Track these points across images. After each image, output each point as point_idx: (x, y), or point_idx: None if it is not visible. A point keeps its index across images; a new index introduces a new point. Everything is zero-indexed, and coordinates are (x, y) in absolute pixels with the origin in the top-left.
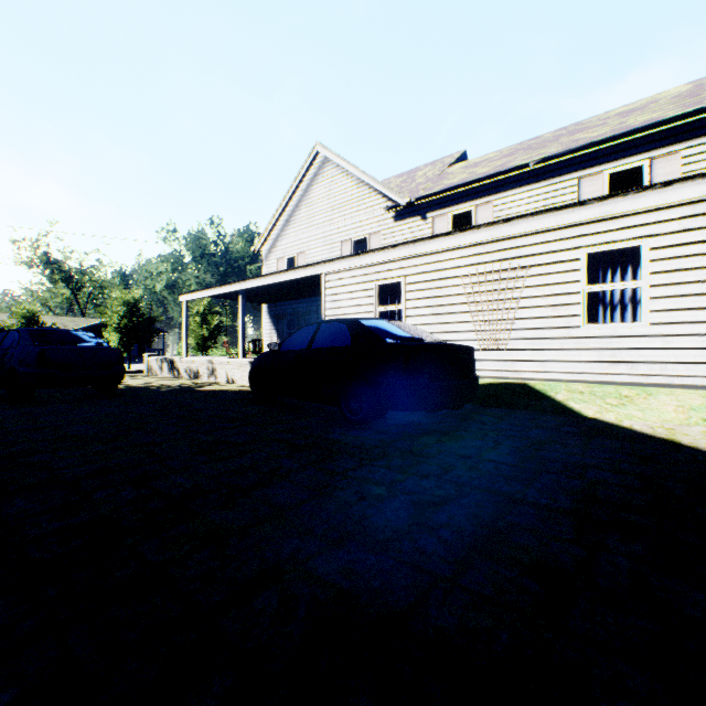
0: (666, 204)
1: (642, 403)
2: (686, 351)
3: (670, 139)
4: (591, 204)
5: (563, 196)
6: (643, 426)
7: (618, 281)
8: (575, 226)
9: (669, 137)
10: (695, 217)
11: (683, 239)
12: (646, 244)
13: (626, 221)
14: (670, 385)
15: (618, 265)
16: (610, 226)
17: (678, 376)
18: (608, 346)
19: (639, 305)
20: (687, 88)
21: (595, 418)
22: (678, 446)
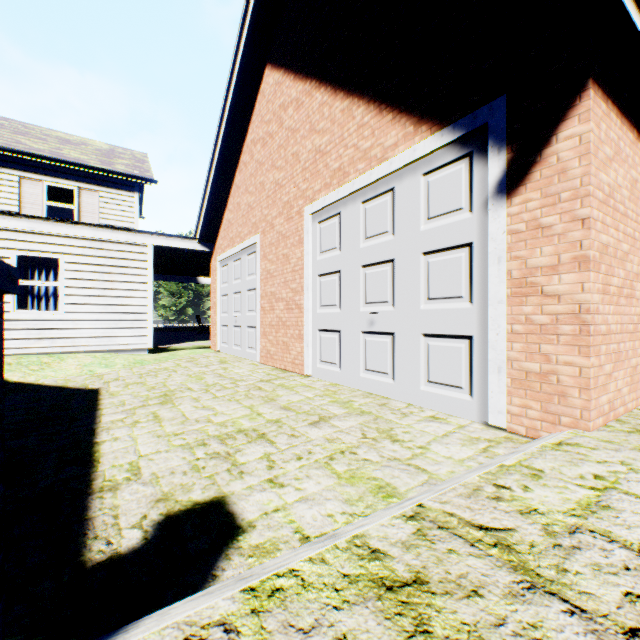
0: (77, 236)
1: (58, 366)
2: (88, 330)
3: (93, 180)
4: (22, 218)
5: (5, 187)
6: (53, 381)
7: (45, 280)
8: (8, 231)
9: (93, 178)
10: (93, 249)
11: (86, 261)
12: (64, 258)
13: (50, 238)
14: (79, 352)
15: (45, 268)
16: (38, 239)
17: (84, 346)
18: (36, 327)
19: (60, 298)
20: (108, 148)
21: (19, 382)
22: (65, 388)
